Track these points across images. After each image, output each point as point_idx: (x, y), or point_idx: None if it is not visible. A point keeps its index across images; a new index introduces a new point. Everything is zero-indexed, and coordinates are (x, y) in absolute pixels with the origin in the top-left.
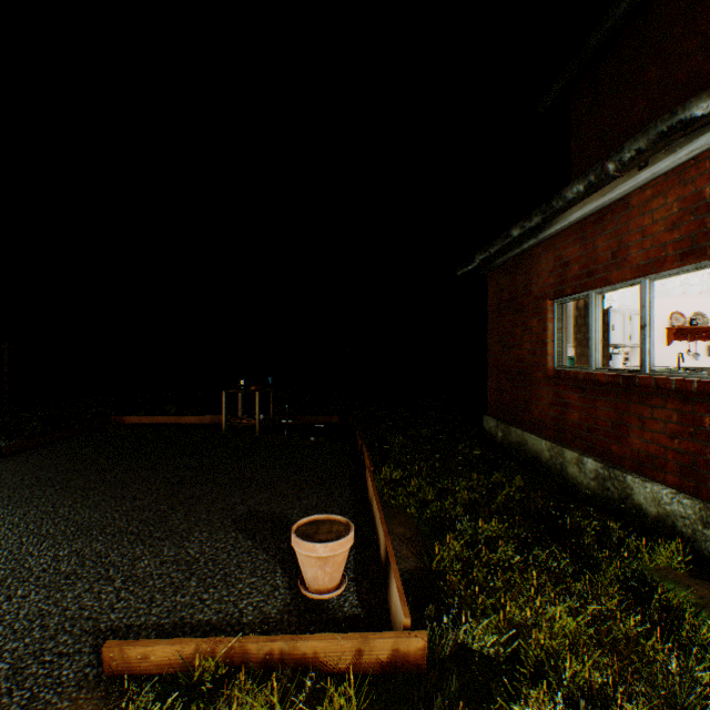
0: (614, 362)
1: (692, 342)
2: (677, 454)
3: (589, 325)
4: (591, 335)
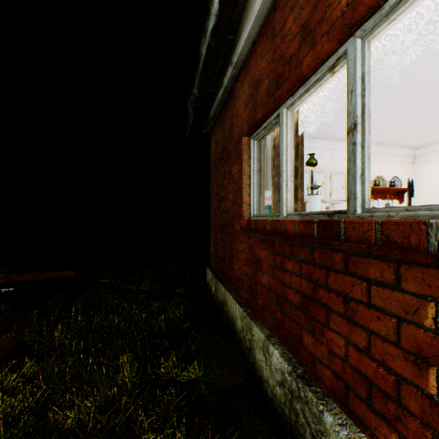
0: (311, 205)
1: (375, 200)
2: (437, 412)
3: (280, 155)
4: (283, 168)
